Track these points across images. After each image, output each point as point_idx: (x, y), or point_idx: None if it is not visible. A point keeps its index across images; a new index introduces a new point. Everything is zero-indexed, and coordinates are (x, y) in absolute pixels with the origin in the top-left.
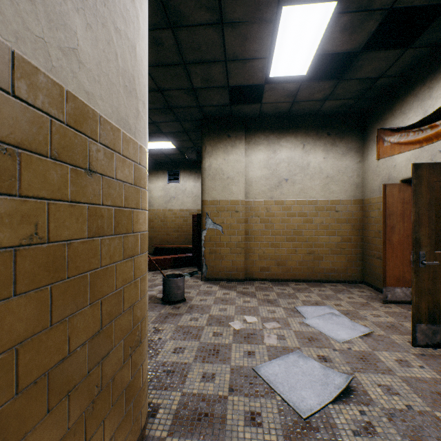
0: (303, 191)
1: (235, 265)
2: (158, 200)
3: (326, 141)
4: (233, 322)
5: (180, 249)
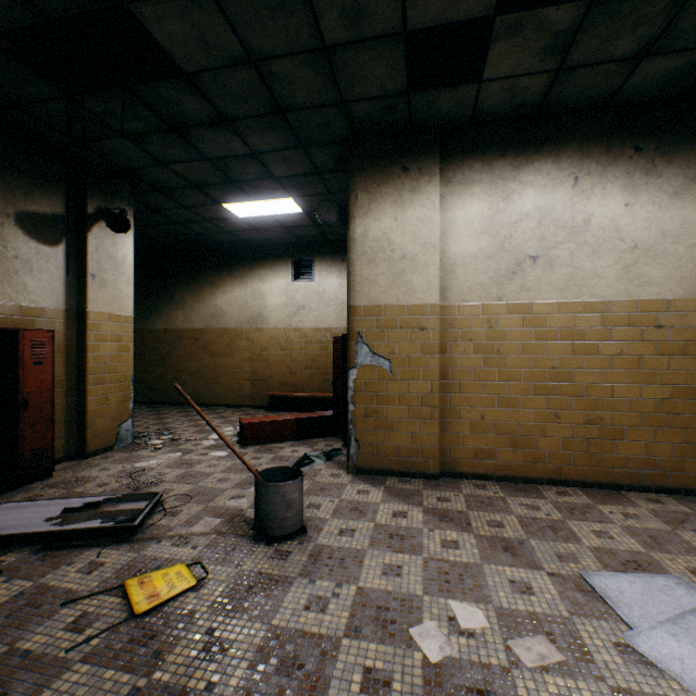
0: (574, 283)
1: (418, 444)
2: (277, 312)
3: (631, 166)
4: (422, 628)
5: (315, 399)
